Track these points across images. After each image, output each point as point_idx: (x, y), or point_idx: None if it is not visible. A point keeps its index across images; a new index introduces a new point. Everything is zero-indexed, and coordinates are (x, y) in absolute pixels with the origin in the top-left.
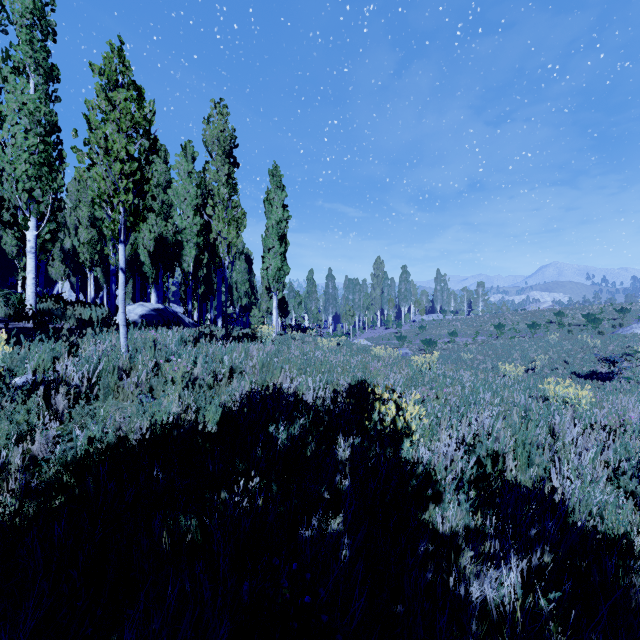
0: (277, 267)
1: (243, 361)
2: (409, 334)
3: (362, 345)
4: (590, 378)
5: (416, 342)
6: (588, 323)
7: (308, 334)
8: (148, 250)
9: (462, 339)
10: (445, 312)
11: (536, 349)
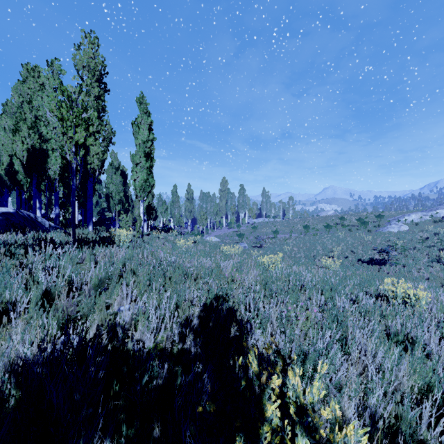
0: (143, 179)
1: (74, 276)
2: (245, 232)
3: (213, 242)
4: (371, 263)
5: (250, 238)
6: (359, 224)
7: (171, 234)
8: (22, 160)
9: (281, 235)
10: (269, 217)
11: (331, 242)
